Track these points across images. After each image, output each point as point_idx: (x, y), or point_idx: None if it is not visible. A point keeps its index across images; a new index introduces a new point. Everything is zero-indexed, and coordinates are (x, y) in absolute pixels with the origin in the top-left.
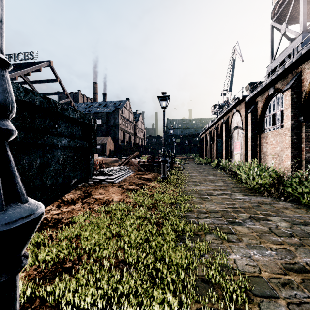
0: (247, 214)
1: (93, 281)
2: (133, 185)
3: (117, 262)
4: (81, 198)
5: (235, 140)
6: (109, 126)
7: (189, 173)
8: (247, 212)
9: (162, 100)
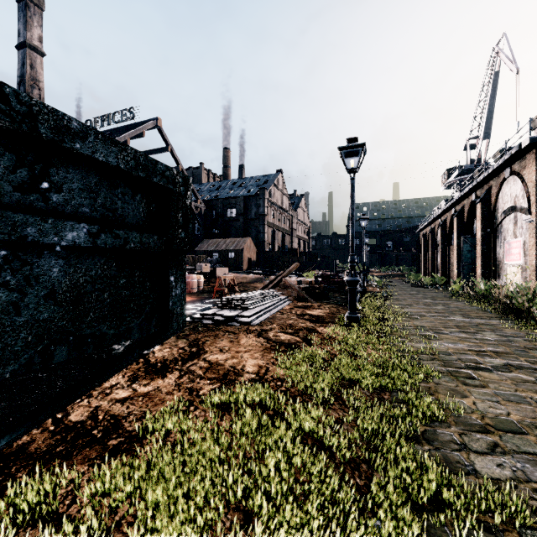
0: None
1: None
2: (289, 331)
3: None
4: (181, 360)
5: (506, 238)
6: (248, 220)
7: (402, 307)
8: None
9: (349, 157)
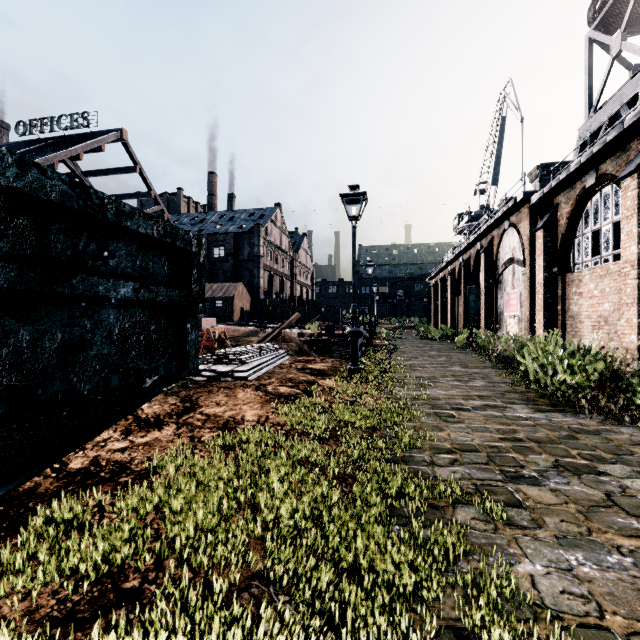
0: (548, 457)
1: (187, 631)
2: (289, 385)
3: (247, 578)
4: (175, 414)
5: (506, 289)
6: (240, 261)
7: (407, 359)
8: (548, 451)
9: (351, 204)
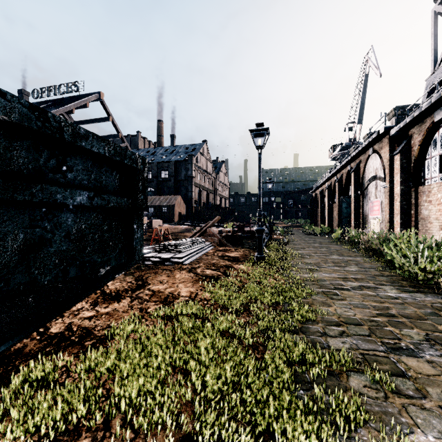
0: (420, 332)
1: None
2: (213, 268)
3: (178, 440)
4: (130, 290)
5: (370, 198)
6: (178, 181)
7: (297, 250)
8: (418, 326)
9: (258, 137)
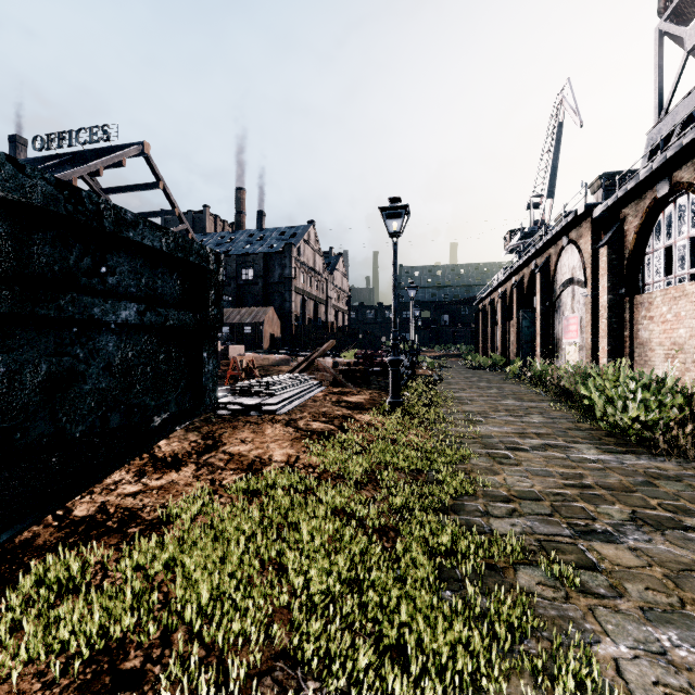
0: (624, 508)
1: None
2: (323, 420)
3: (270, 658)
4: (195, 453)
5: (565, 313)
6: (270, 284)
7: (454, 391)
8: (622, 501)
9: (392, 218)
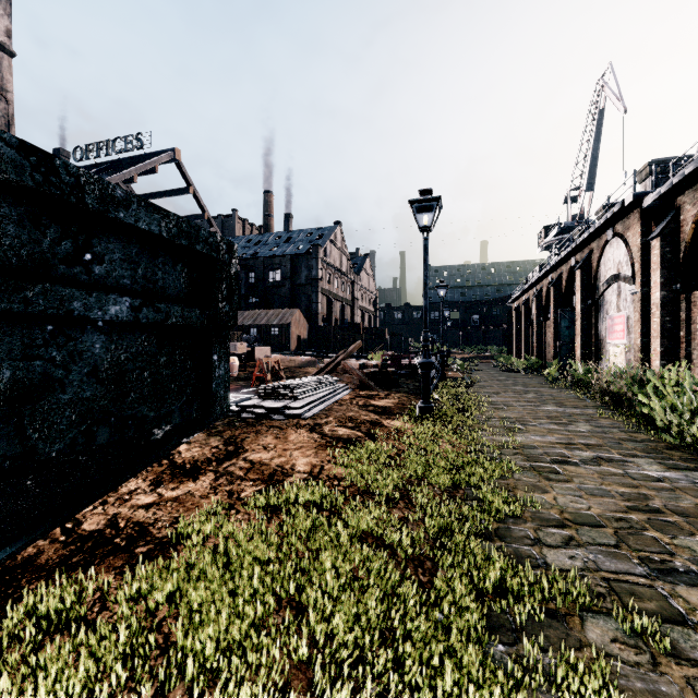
0: None
1: None
2: (349, 425)
3: None
4: (215, 460)
5: (609, 312)
6: (296, 286)
7: (487, 396)
8: None
9: (422, 212)
